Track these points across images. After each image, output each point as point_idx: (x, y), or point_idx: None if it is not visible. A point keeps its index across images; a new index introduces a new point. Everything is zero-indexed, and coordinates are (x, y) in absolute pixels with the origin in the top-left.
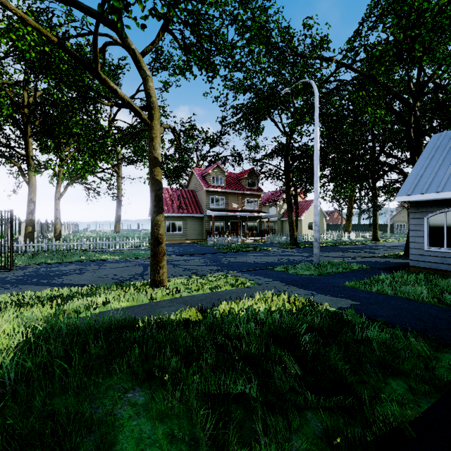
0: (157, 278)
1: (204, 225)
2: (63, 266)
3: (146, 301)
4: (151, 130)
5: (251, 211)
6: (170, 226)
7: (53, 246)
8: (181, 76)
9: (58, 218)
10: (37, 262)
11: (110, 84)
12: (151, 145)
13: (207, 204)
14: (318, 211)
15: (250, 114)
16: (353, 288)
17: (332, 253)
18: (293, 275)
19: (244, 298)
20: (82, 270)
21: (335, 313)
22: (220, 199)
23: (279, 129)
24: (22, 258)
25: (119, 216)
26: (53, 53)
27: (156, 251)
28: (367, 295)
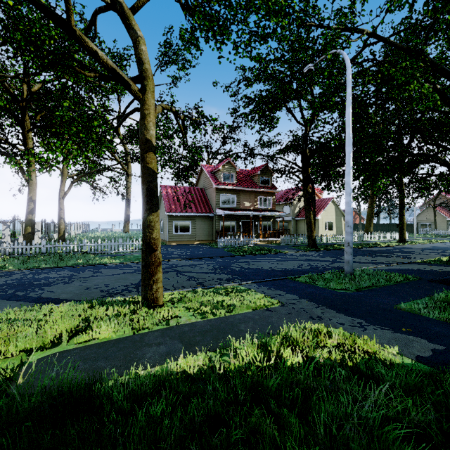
0: (149, 296)
1: (213, 225)
2: (53, 272)
3: (129, 333)
4: (143, 104)
5: (264, 210)
6: (177, 226)
7: (52, 248)
8: (184, 49)
9: (62, 218)
10: (29, 267)
11: (88, 43)
12: (143, 124)
13: (217, 202)
14: (350, 208)
15: (264, 103)
16: (415, 314)
17: (359, 257)
18: (323, 290)
19: (265, 334)
20: (72, 279)
21: (420, 373)
22: (231, 197)
23: (296, 120)
24: (15, 261)
25: (128, 216)
26: (43, 31)
27: (148, 261)
28: (446, 330)
